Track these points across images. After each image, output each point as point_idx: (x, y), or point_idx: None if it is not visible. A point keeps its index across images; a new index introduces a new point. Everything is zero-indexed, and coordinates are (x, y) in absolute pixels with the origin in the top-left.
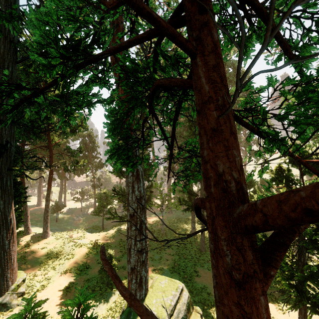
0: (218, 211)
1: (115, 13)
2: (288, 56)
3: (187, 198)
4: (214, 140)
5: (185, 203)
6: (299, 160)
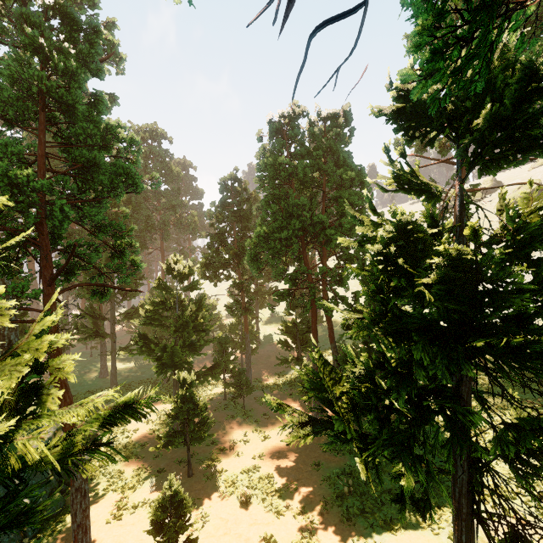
0: (44, 283)
1: None
2: (93, 234)
3: (92, 324)
4: (44, 268)
5: (87, 330)
6: (102, 272)
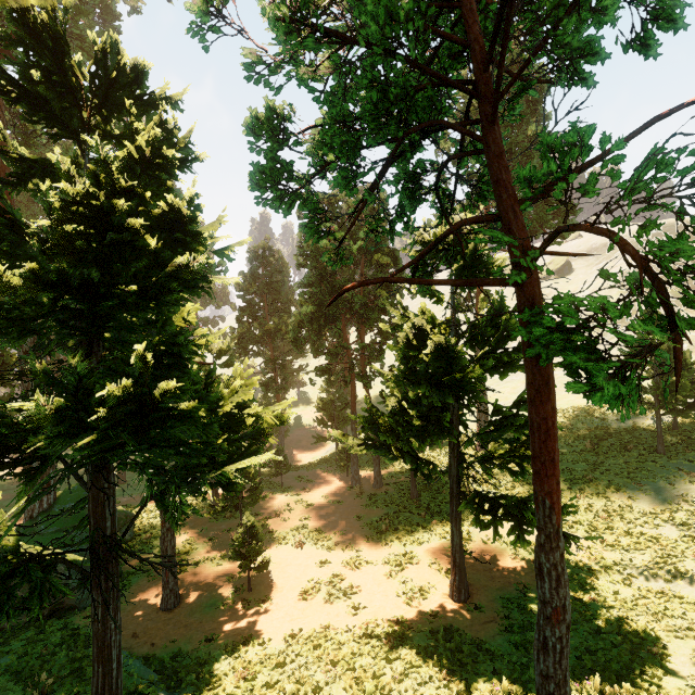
0: None
1: (1, 162)
2: None
3: None
4: None
5: None
6: None
